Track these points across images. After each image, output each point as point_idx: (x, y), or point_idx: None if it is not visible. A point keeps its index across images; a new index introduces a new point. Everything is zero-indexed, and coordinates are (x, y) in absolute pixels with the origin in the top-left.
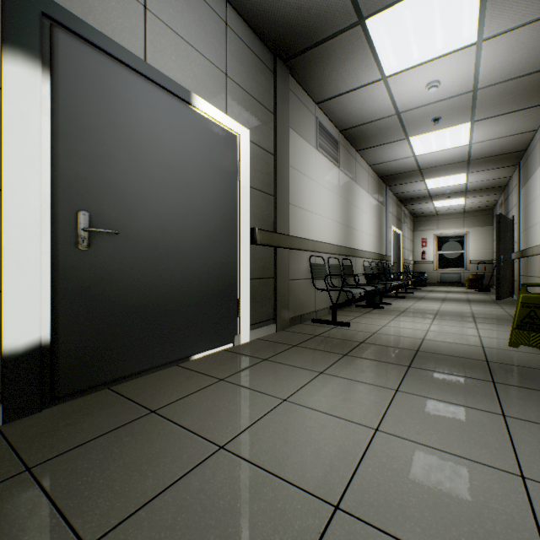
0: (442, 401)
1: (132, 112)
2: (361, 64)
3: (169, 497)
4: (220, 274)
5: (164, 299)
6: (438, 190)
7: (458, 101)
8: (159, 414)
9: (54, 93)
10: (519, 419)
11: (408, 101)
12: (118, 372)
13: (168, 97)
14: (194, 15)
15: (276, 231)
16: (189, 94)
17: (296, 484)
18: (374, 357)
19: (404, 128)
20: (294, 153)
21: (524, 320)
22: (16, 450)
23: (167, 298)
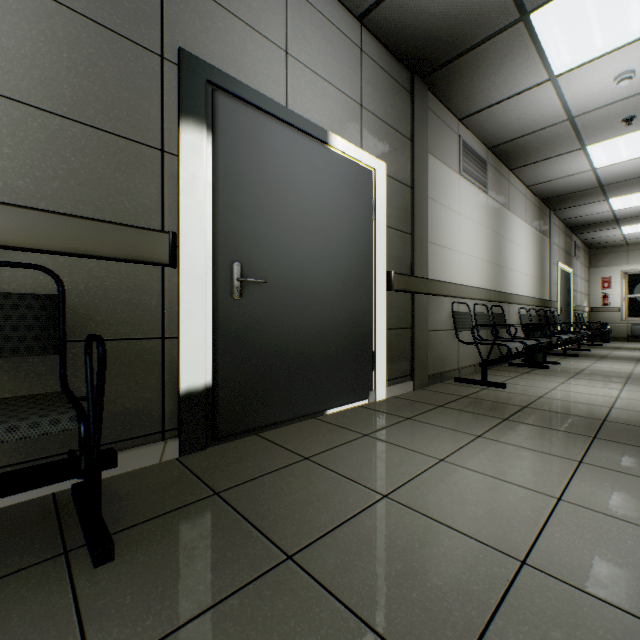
0: None
1: (276, 161)
2: (521, 66)
3: (347, 530)
4: (355, 324)
5: (303, 348)
6: (629, 211)
7: None
8: (313, 461)
9: (215, 153)
10: None
11: (586, 101)
12: (264, 419)
13: (306, 140)
14: (330, 49)
15: (413, 275)
16: (326, 133)
17: (473, 537)
18: (543, 424)
19: (579, 136)
20: (433, 182)
21: None
22: (200, 477)
23: (306, 348)
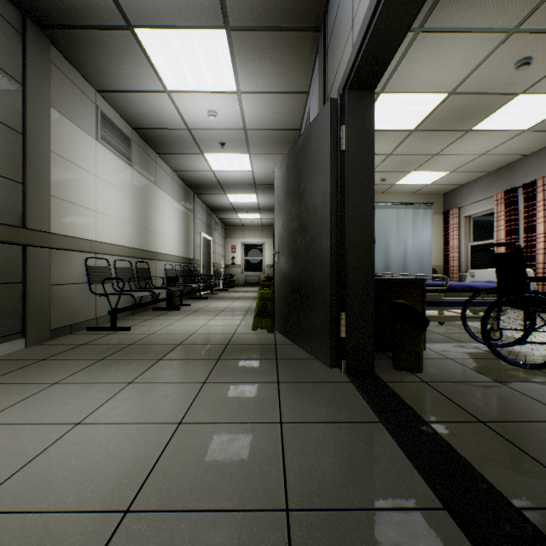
0: (165, 382)
1: None
2: (141, 69)
3: None
4: None
5: None
6: (239, 204)
7: (236, 134)
8: None
9: None
10: (213, 383)
11: (196, 121)
12: None
13: None
14: None
15: (26, 226)
16: None
17: None
18: (132, 356)
19: (198, 144)
20: (60, 138)
21: (261, 310)
22: None
23: None
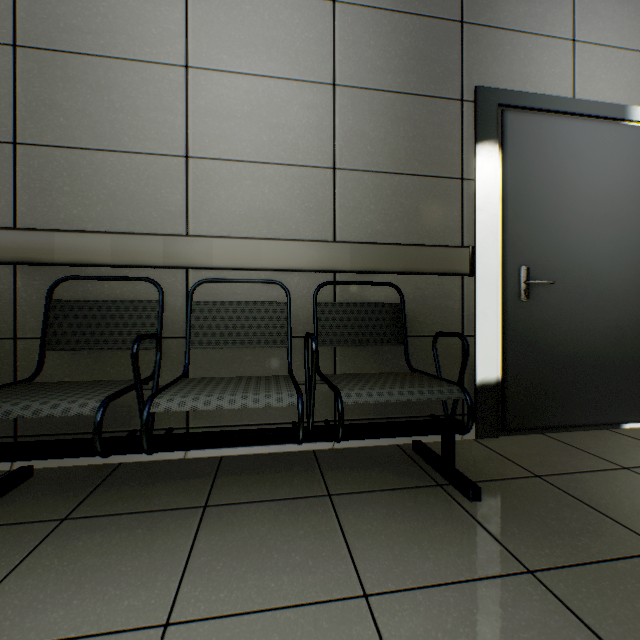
0: None
1: (562, 158)
2: None
3: None
4: None
5: (593, 352)
6: None
7: None
8: (637, 473)
9: (503, 168)
10: None
11: None
12: (549, 420)
13: (597, 125)
14: (626, 10)
15: None
16: (621, 109)
17: None
18: None
19: None
20: None
21: None
22: (509, 459)
23: (596, 351)
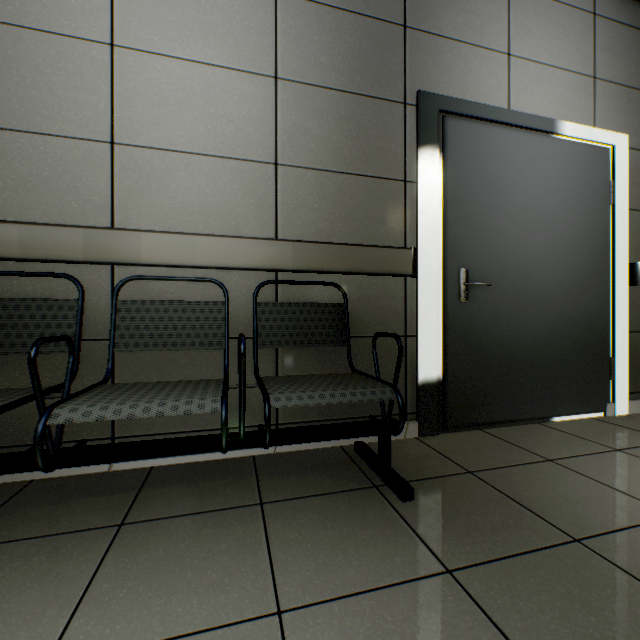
0: None
1: (498, 165)
2: None
3: (636, 535)
4: (586, 325)
5: (526, 350)
6: None
7: None
8: (559, 464)
9: (444, 172)
10: None
11: None
12: (487, 417)
13: (529, 136)
14: (555, 30)
15: None
16: (551, 122)
17: None
18: None
19: None
20: None
21: None
22: (446, 456)
23: (528, 349)
